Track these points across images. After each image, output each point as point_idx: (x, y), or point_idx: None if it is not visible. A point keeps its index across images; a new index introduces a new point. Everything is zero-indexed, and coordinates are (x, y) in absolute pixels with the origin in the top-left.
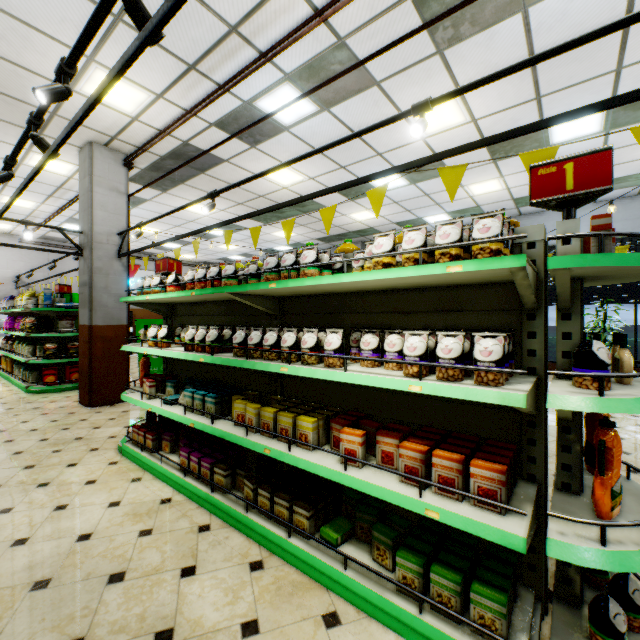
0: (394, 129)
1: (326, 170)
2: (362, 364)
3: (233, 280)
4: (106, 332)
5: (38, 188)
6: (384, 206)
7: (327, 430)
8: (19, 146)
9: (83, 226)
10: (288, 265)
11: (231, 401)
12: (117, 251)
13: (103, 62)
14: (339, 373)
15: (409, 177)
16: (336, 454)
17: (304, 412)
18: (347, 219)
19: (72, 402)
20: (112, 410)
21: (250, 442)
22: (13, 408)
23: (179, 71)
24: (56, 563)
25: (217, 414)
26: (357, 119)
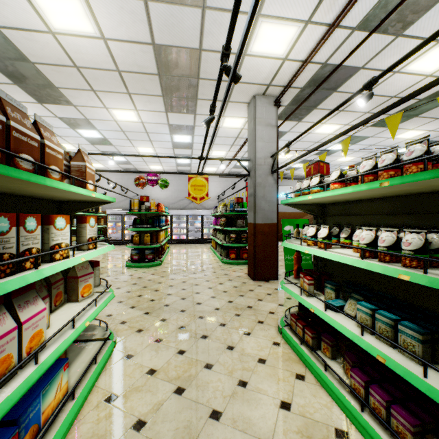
0: None
1: None
2: None
3: None
4: (263, 228)
5: (226, 141)
6: None
7: None
8: (216, 89)
9: (250, 156)
10: None
11: None
12: (270, 169)
13: (266, 13)
14: None
15: None
16: None
17: None
18: None
19: (243, 274)
20: (267, 286)
21: None
22: (215, 272)
23: None
24: None
25: (423, 357)
26: None
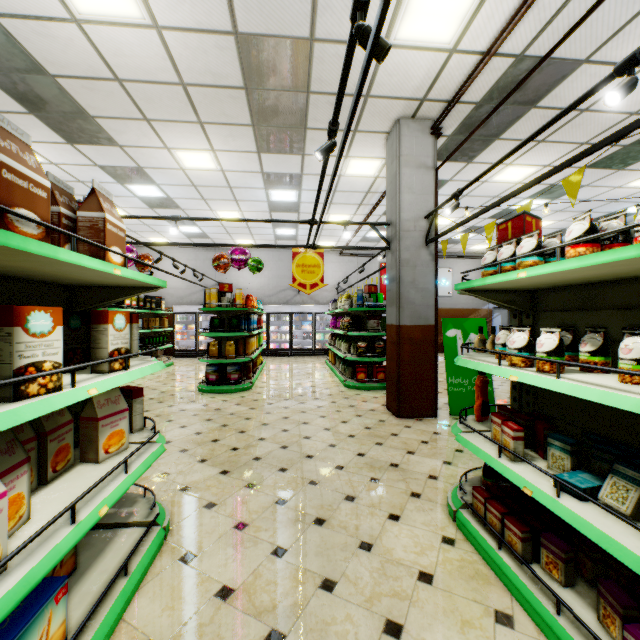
0: None
1: None
2: None
3: None
4: (412, 333)
5: (351, 199)
6: None
7: None
8: (340, 87)
9: (390, 217)
10: None
11: None
12: (423, 238)
13: None
14: None
15: None
16: None
17: None
18: None
19: (380, 405)
20: (420, 427)
21: None
22: (335, 402)
23: None
24: None
25: None
26: None
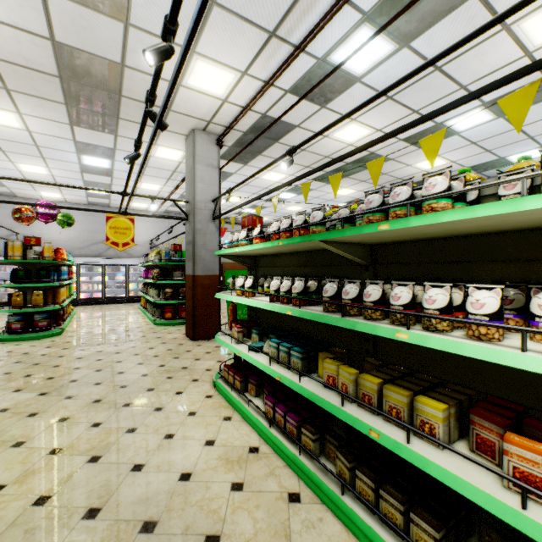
0: (489, 50)
1: (395, 118)
2: (537, 338)
3: (321, 227)
4: (204, 281)
5: (161, 174)
6: (458, 149)
7: (457, 419)
8: (142, 127)
9: (188, 197)
10: (401, 200)
11: (316, 356)
12: (211, 215)
13: (201, 52)
14: (513, 354)
15: (497, 109)
16: (502, 476)
17: (419, 389)
18: (411, 169)
19: (181, 334)
20: (208, 344)
21: (348, 415)
22: (145, 336)
23: (261, 42)
24: (161, 502)
25: (303, 370)
26: (441, 48)
